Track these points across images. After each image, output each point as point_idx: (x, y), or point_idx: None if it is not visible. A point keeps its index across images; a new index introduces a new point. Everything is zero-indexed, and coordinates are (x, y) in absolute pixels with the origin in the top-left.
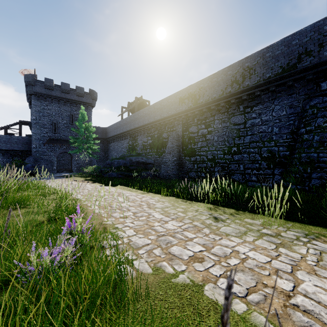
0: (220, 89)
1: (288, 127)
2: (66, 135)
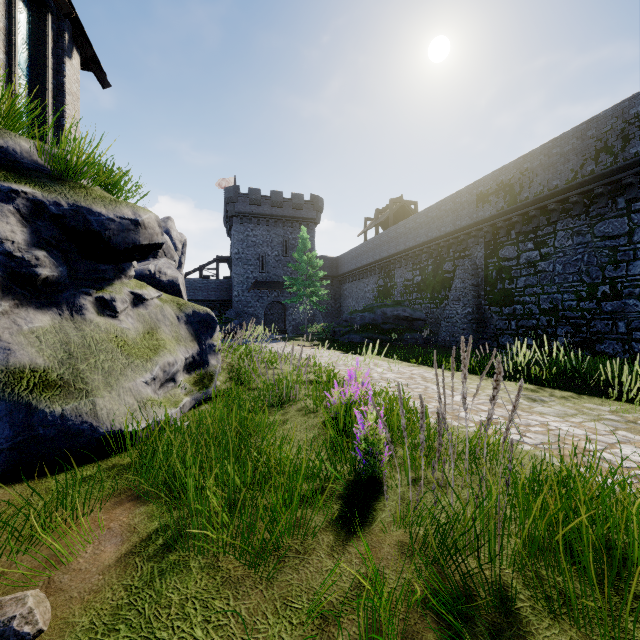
0: (568, 168)
1: None
2: (278, 274)
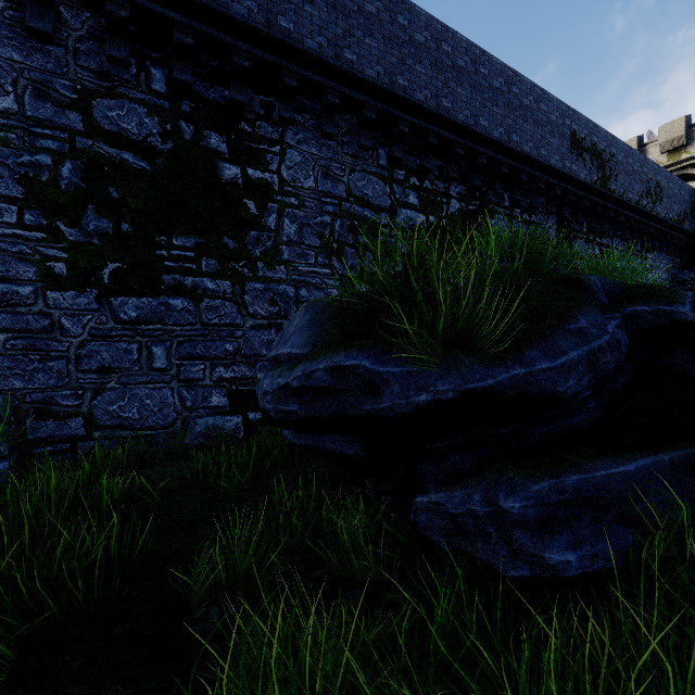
0: (636, 189)
1: None
2: None
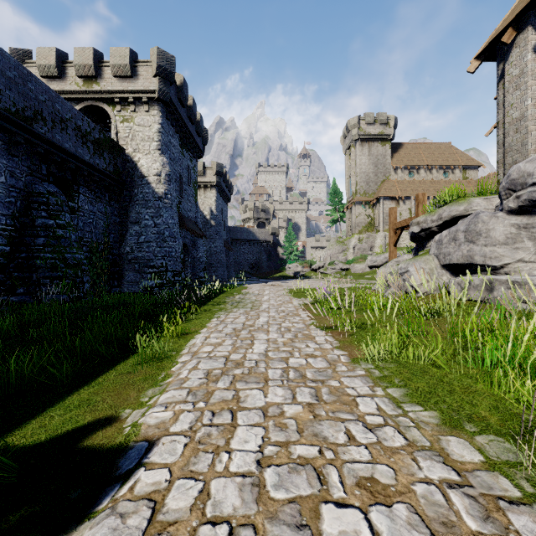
0: None
1: (9, 207)
2: None
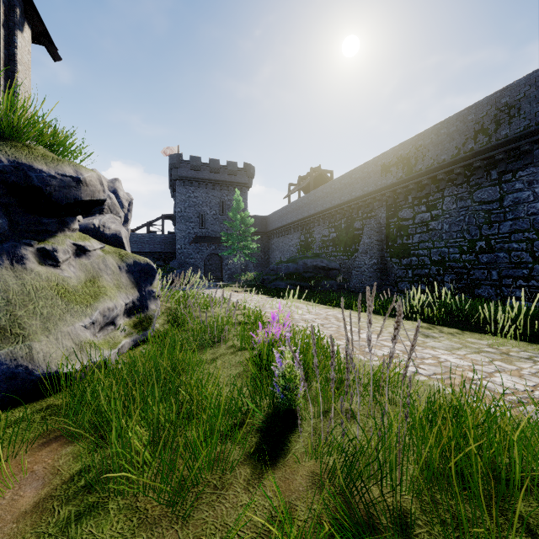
0: (453, 145)
1: None
2: (215, 230)
